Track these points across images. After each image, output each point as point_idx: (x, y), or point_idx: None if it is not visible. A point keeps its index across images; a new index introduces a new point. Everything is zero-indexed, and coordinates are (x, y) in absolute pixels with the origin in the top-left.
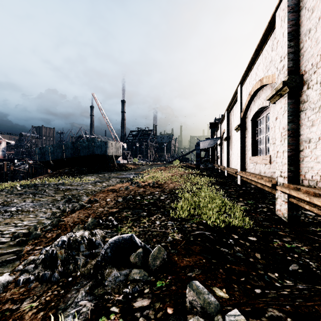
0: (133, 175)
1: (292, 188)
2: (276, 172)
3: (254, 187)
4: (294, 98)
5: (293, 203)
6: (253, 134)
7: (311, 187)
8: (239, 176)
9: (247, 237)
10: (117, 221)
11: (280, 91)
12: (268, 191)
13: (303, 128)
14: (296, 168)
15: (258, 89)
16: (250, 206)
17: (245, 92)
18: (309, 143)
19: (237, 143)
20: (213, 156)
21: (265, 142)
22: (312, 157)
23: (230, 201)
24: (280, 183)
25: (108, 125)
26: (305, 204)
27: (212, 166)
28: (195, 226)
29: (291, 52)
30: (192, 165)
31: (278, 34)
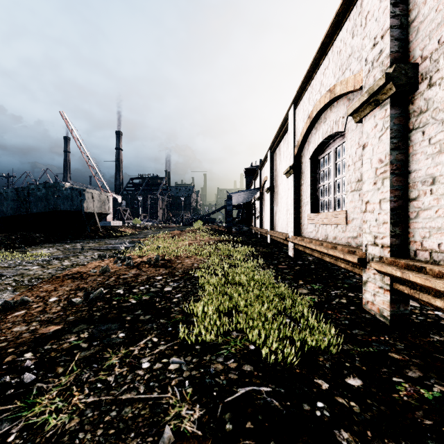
0: (126, 244)
1: (403, 266)
2: (364, 237)
3: (312, 259)
4: (401, 107)
5: (398, 292)
6: (312, 179)
7: (440, 264)
8: (292, 243)
9: (343, 380)
10: (38, 371)
11: (377, 95)
12: (344, 269)
13: (418, 158)
14: (403, 230)
15: (325, 106)
16: (318, 296)
17: (301, 116)
18: (433, 184)
19: (289, 194)
20: (249, 215)
21: (333, 190)
22: (441, 210)
23: (287, 287)
24: (372, 256)
25: (89, 166)
26: (432, 297)
27: (248, 229)
28: (235, 367)
29: (396, 26)
30: (220, 228)
31: (369, 1)
